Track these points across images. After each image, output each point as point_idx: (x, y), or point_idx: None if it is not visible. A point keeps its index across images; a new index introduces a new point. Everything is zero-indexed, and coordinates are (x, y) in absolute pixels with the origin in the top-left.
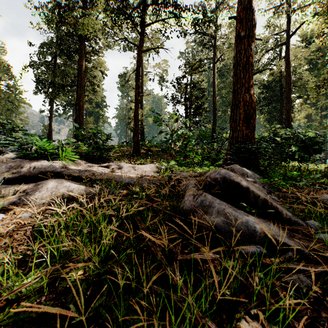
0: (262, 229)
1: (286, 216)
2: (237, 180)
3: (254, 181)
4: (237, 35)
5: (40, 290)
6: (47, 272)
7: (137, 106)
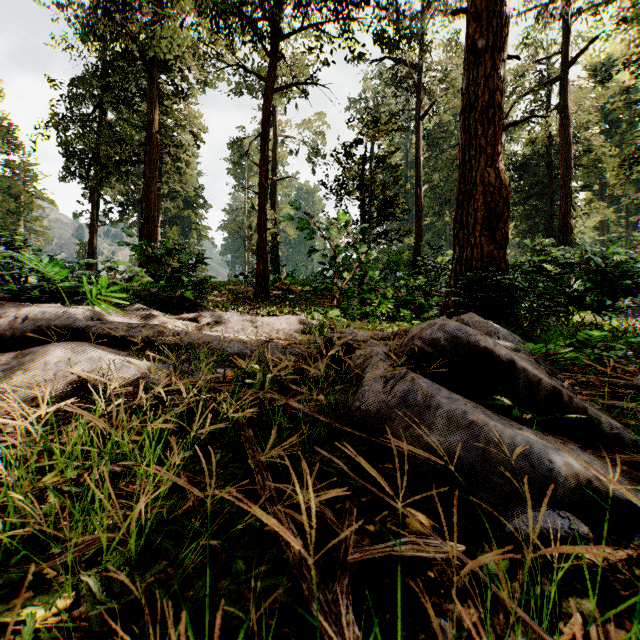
0: (569, 467)
1: (608, 428)
2: (486, 343)
3: (516, 349)
4: (469, 47)
5: None
6: None
7: (263, 201)
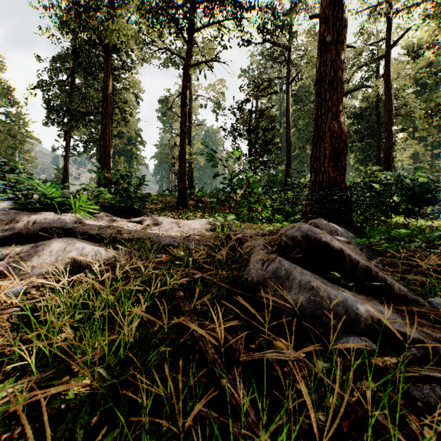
0: (368, 312)
1: (399, 291)
2: (326, 239)
3: (348, 242)
4: (320, 41)
5: (15, 414)
6: (25, 386)
7: (183, 141)
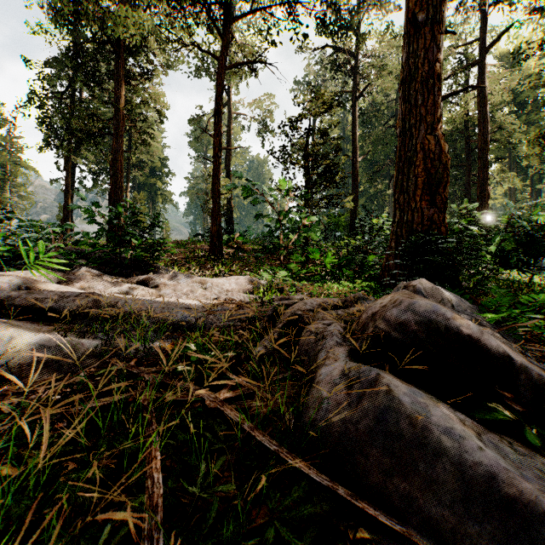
0: None
1: None
2: (469, 330)
3: (476, 320)
4: (409, 21)
5: None
6: None
7: (217, 169)
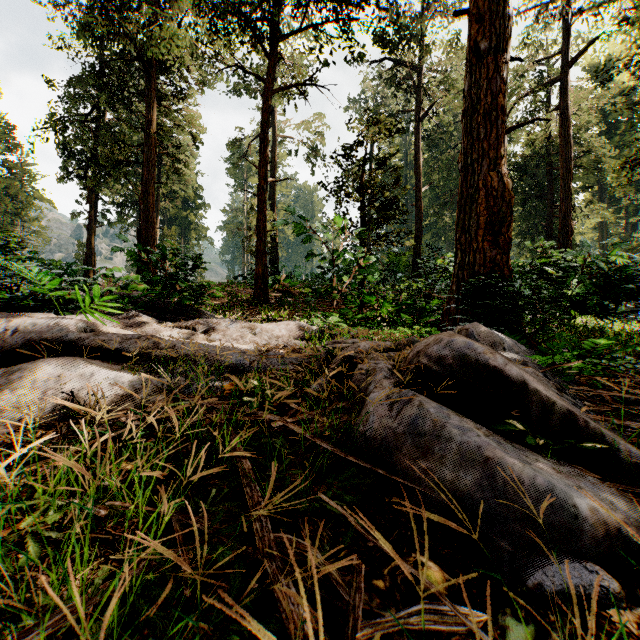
0: (594, 512)
1: (627, 455)
2: (496, 362)
3: (523, 361)
4: (471, 49)
5: None
6: None
7: (262, 203)
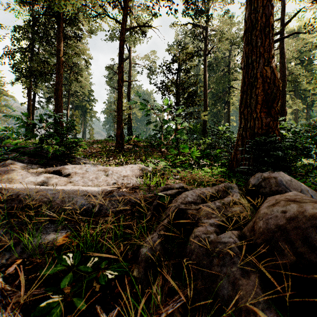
0: None
1: None
2: None
3: None
4: None
5: None
6: None
7: (120, 94)
